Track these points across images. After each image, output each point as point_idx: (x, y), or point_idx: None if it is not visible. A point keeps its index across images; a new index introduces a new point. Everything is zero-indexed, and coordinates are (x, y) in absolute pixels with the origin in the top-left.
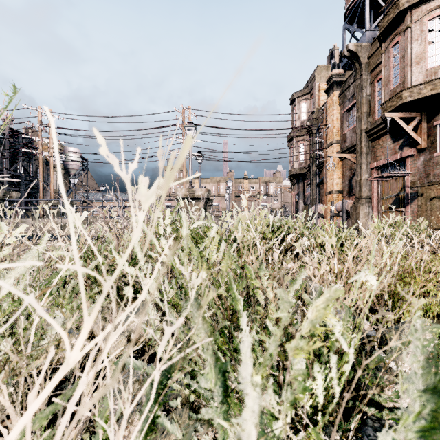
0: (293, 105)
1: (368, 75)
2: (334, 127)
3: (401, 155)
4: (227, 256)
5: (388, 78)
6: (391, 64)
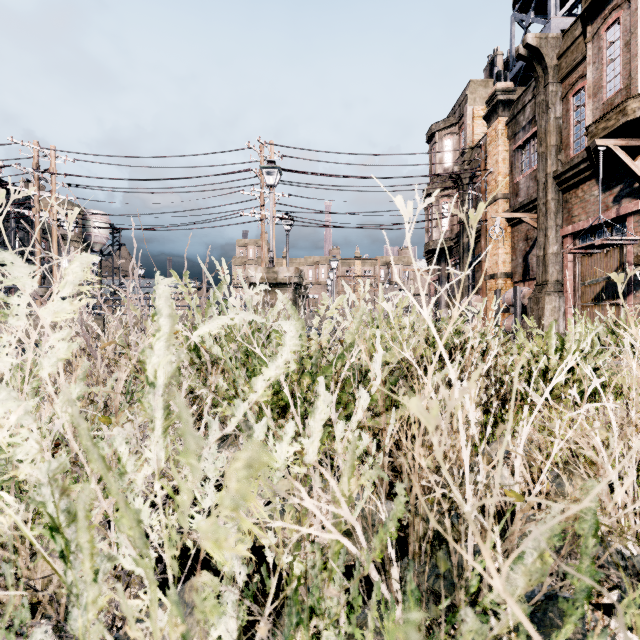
0: (431, 143)
1: (558, 86)
2: (499, 173)
3: (617, 212)
4: None
5: (599, 83)
6: (604, 60)
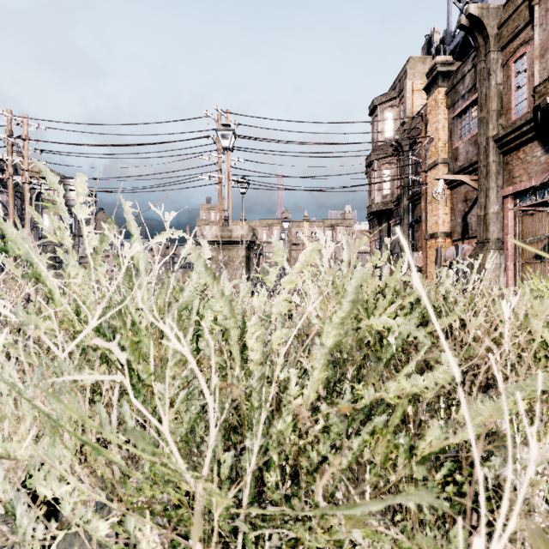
0: (373, 116)
1: (499, 54)
2: (439, 139)
3: None
4: None
5: (547, 44)
6: None
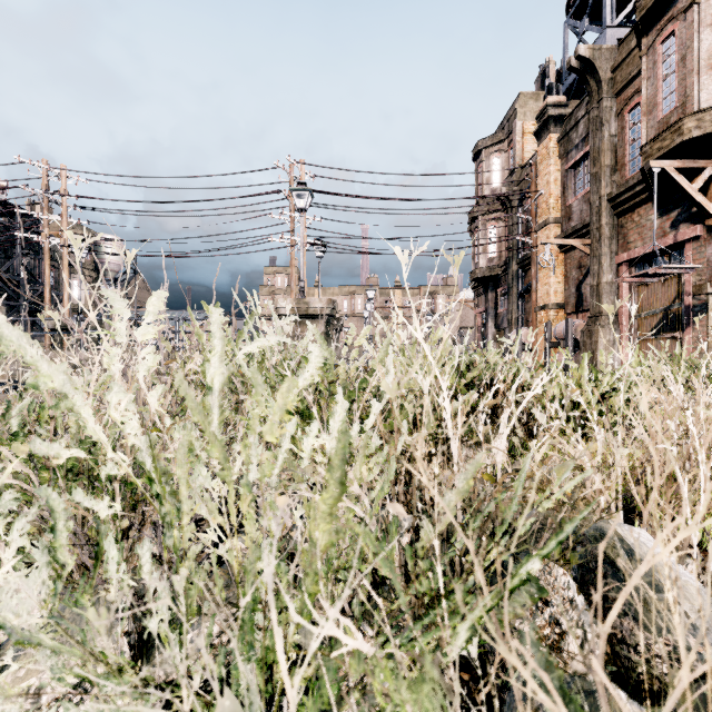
0: (477, 161)
1: (613, 101)
2: (550, 195)
3: (675, 238)
4: (332, 479)
5: (654, 100)
6: (659, 75)
